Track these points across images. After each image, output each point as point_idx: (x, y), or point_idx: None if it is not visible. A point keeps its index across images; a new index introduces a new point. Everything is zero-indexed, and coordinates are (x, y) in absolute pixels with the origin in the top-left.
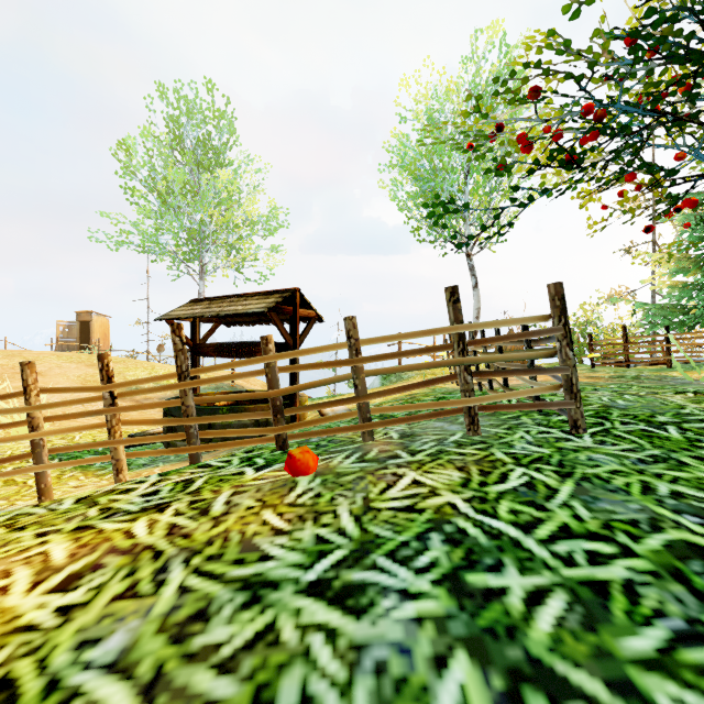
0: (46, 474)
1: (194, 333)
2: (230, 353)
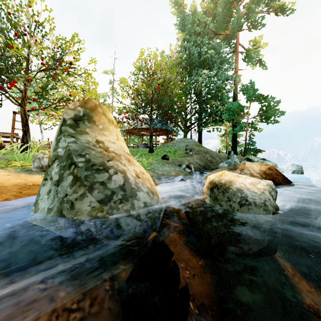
0: None
1: None
2: None
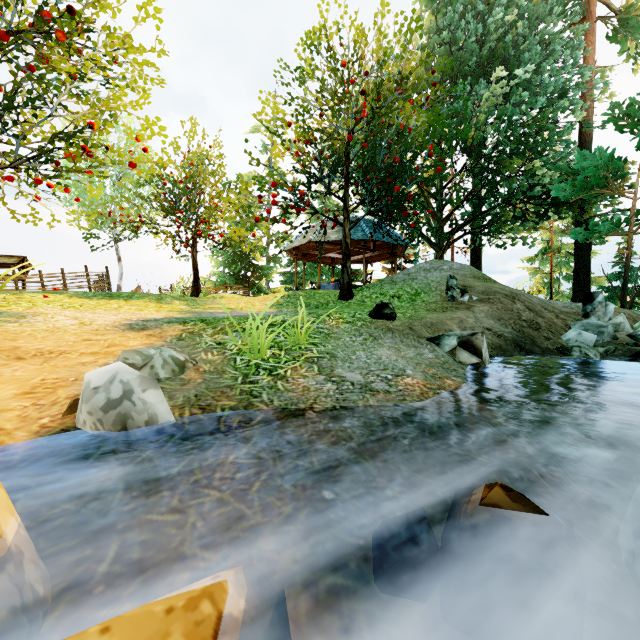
0: None
1: None
2: None
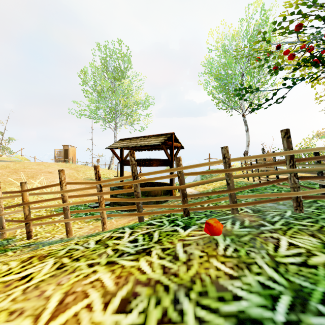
0: (69, 223)
1: (121, 155)
2: (139, 164)
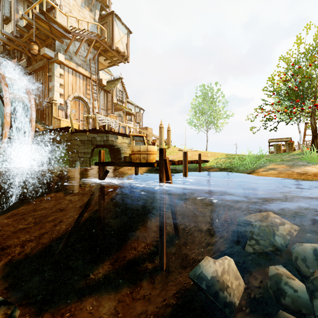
0: None
1: (269, 143)
2: None
